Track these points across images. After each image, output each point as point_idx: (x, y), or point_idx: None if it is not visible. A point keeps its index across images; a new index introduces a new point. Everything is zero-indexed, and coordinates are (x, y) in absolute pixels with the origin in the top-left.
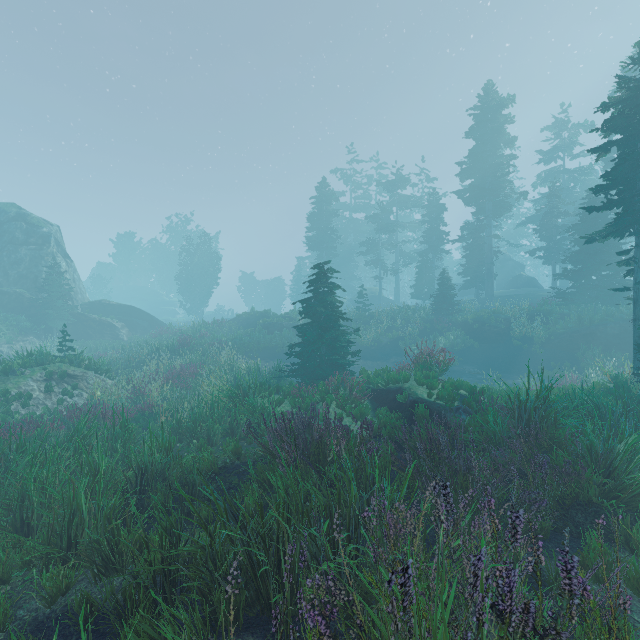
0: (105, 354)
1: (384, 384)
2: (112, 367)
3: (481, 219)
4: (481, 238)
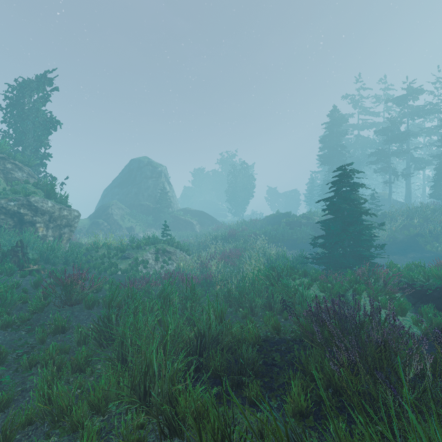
0: (187, 240)
1: (422, 279)
2: (190, 248)
3: None
4: None
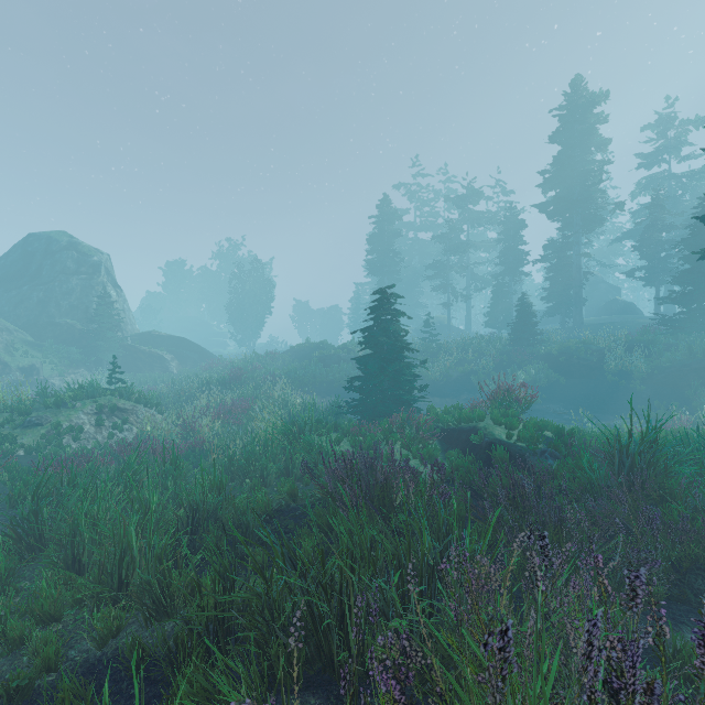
0: (155, 388)
1: (455, 423)
2: (162, 401)
3: (568, 235)
4: (568, 257)
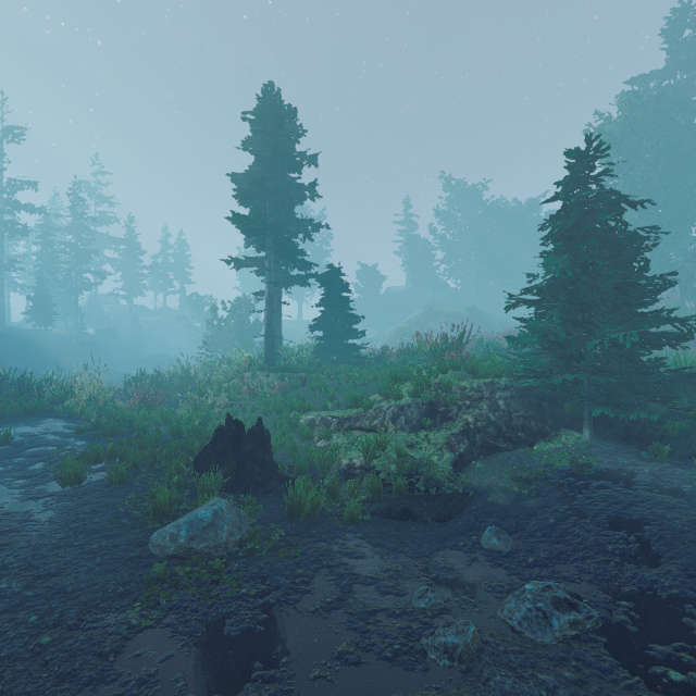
0: None
1: None
2: None
3: None
4: None
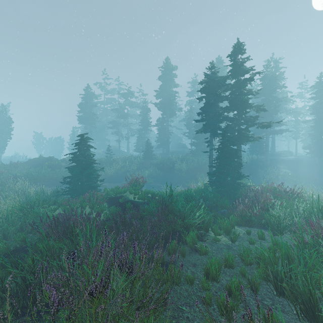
0: None
1: (115, 194)
2: None
3: (164, 117)
4: (164, 126)
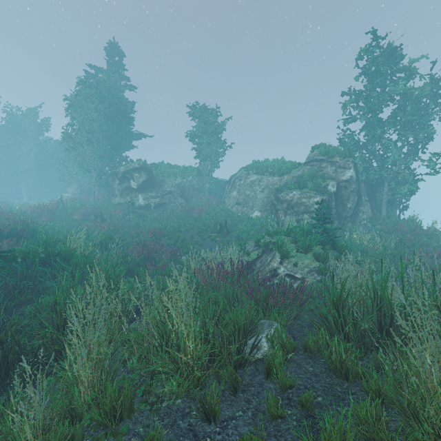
0: None
1: None
2: None
3: None
4: None
